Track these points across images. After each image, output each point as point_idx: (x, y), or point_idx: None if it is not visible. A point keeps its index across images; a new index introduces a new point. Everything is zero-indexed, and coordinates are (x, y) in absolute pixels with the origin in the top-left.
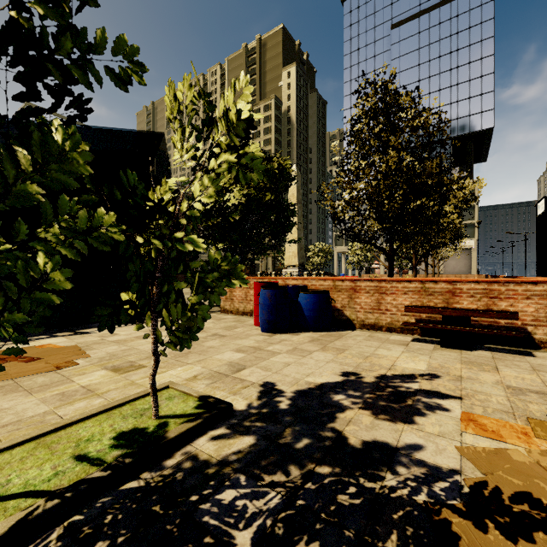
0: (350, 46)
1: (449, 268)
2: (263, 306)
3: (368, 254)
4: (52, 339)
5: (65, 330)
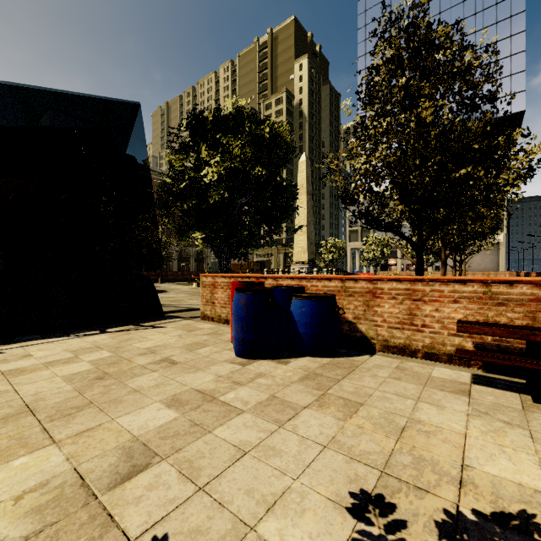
0: (365, 33)
1: (474, 265)
2: (236, 318)
3: (385, 249)
4: None
5: None
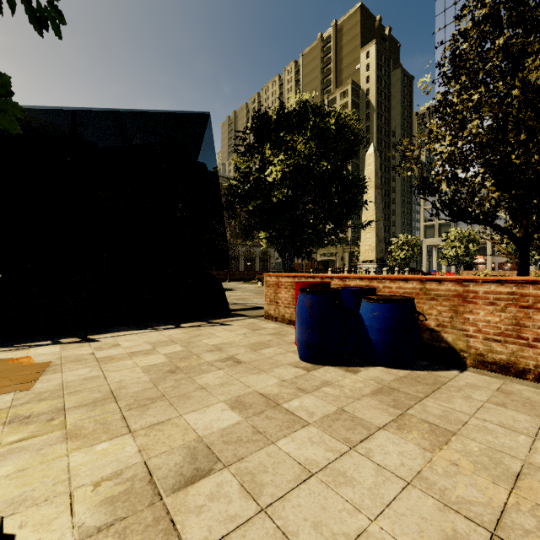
0: (444, 3)
1: None
2: (300, 320)
3: (470, 245)
4: (45, 348)
5: (78, 334)
